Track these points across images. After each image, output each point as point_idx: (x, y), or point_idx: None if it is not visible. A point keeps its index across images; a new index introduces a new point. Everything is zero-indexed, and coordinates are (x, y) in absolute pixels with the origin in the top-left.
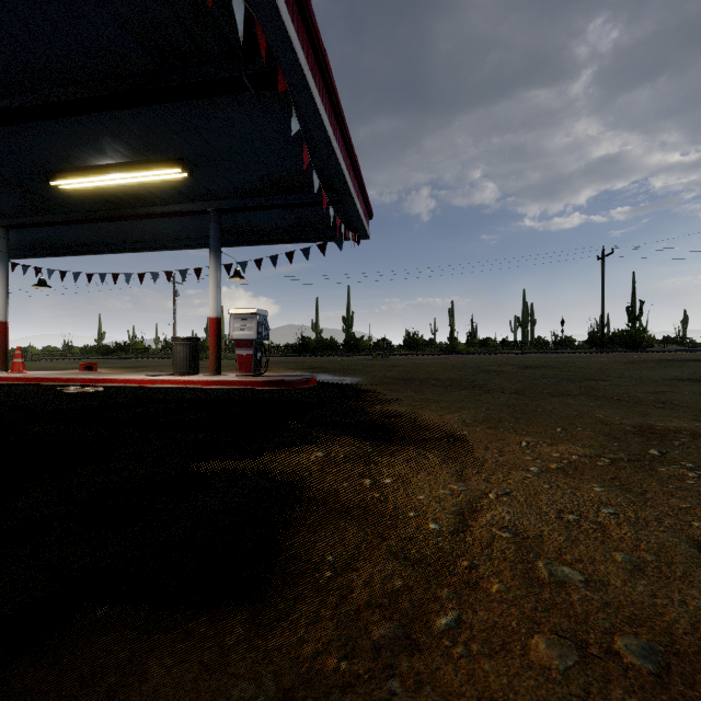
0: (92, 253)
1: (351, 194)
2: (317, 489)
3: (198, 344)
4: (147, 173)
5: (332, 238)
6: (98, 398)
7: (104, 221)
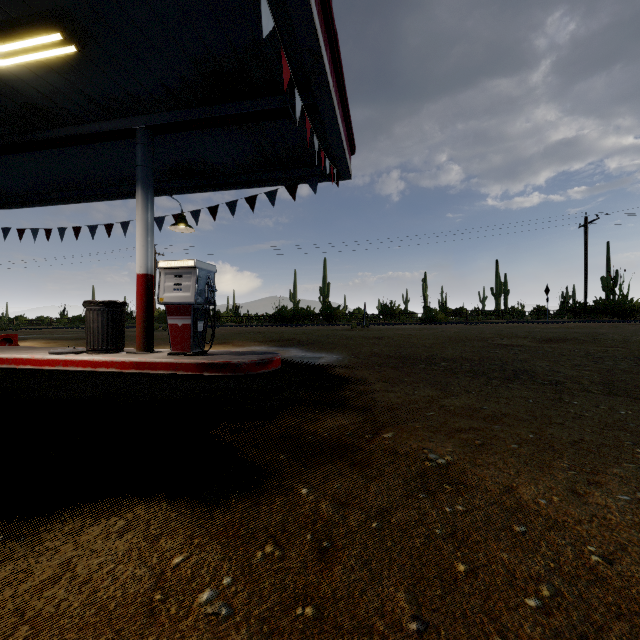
0: (23, 205)
1: (328, 87)
2: None
3: (122, 310)
4: (12, 44)
5: (304, 178)
6: None
7: (9, 153)
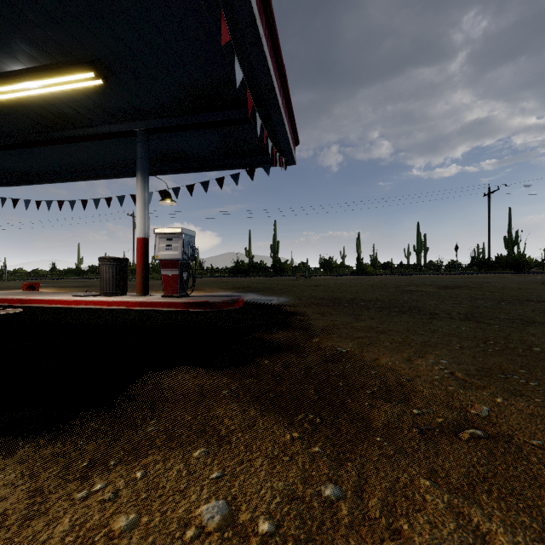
0: (40, 182)
1: (278, 106)
2: None
3: (126, 264)
4: (58, 79)
5: (260, 163)
6: None
7: (38, 146)
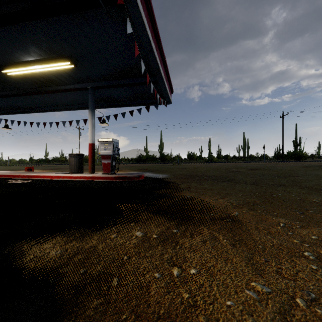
0: (33, 112)
1: (162, 77)
2: (130, 283)
3: (83, 157)
4: (52, 65)
5: (152, 103)
6: (22, 186)
7: (35, 94)
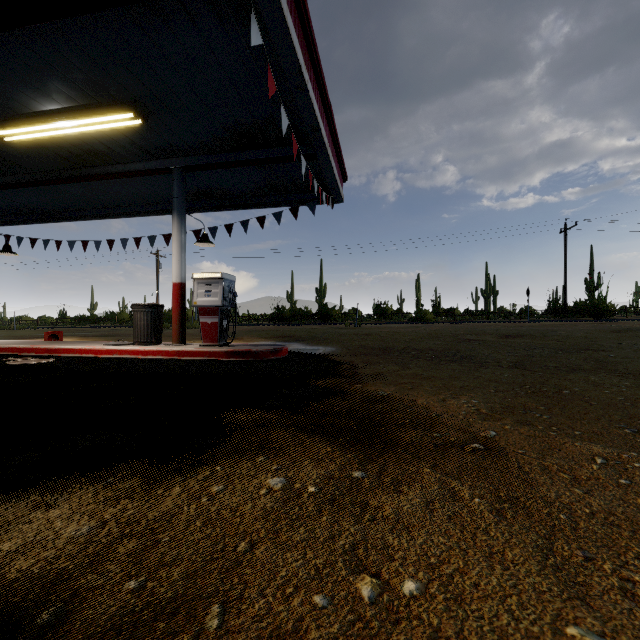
0: (61, 220)
1: (324, 145)
2: (252, 624)
3: (161, 311)
4: (96, 119)
5: (304, 201)
6: (33, 372)
7: (65, 183)
